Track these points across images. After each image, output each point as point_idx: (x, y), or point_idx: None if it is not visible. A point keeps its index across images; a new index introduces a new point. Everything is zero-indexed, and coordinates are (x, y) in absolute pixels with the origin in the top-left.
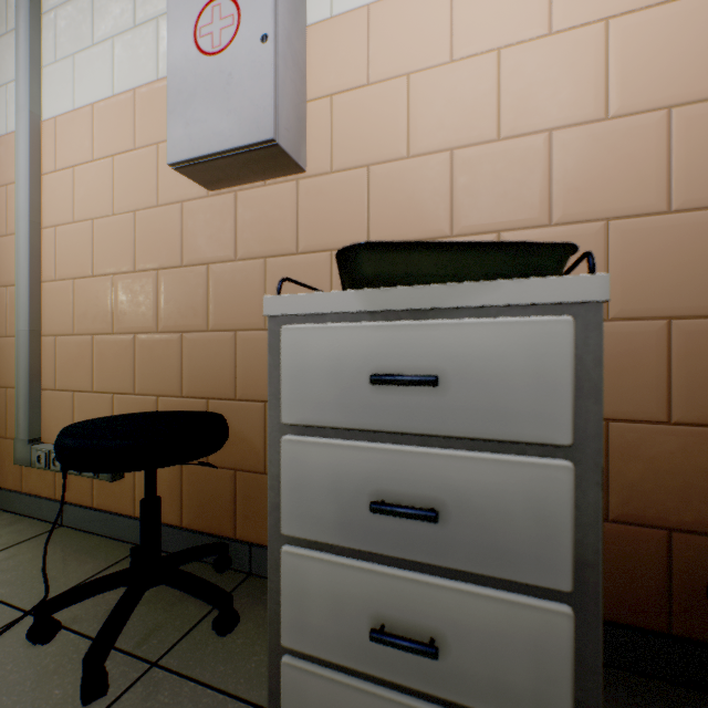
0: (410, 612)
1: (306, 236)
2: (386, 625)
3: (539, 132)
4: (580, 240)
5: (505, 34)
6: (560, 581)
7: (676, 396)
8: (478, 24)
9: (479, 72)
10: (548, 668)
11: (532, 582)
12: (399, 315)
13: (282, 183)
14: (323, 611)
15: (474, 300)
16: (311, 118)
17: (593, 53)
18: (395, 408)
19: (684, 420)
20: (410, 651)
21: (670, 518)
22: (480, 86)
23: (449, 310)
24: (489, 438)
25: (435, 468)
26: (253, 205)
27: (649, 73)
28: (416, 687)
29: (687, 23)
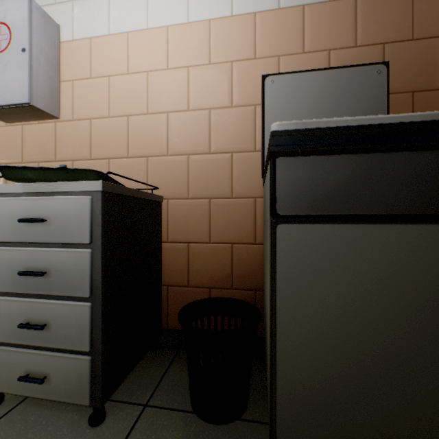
0: (39, 315)
1: (60, 152)
2: (30, 322)
3: (163, 112)
4: (179, 163)
5: (150, 65)
6: (86, 294)
7: (212, 231)
8: (139, 58)
9: (140, 81)
10: (83, 327)
11: (78, 295)
12: (38, 194)
13: (48, 123)
14: (6, 321)
15: (62, 189)
16: (63, 91)
17: (184, 81)
18: (33, 232)
19: (215, 241)
20: (32, 328)
21: (210, 283)
22: (140, 88)
23: (55, 193)
24: (65, 242)
25: (47, 256)
26: (32, 133)
27: (203, 93)
28: (41, 345)
29: (216, 75)
